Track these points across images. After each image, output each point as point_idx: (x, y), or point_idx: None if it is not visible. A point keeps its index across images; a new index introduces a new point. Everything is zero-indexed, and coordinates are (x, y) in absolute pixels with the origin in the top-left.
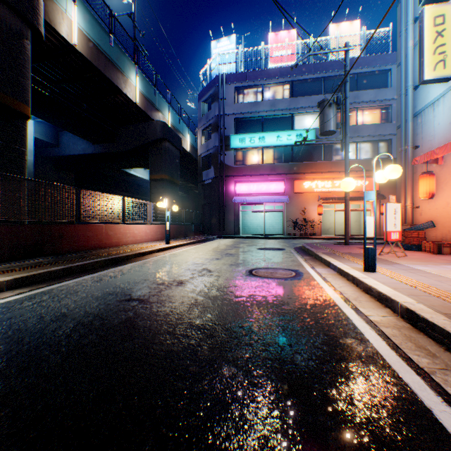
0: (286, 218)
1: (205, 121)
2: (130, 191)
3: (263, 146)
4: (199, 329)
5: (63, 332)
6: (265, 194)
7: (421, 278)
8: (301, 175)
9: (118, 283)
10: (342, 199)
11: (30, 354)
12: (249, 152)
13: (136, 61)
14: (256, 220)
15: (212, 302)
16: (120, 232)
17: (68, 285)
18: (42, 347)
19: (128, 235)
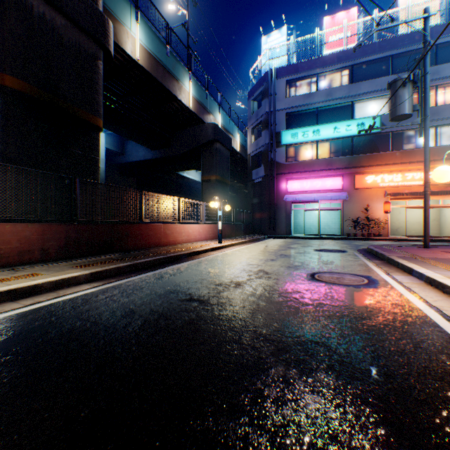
0: (344, 216)
1: (254, 119)
2: (182, 192)
3: (318, 140)
4: (267, 340)
5: (132, 329)
6: (319, 191)
7: None
8: (362, 168)
9: (177, 281)
10: (415, 194)
11: (105, 350)
12: (301, 147)
13: (189, 68)
14: (309, 219)
15: (276, 309)
16: (176, 232)
17: (134, 280)
18: (115, 343)
19: (183, 234)
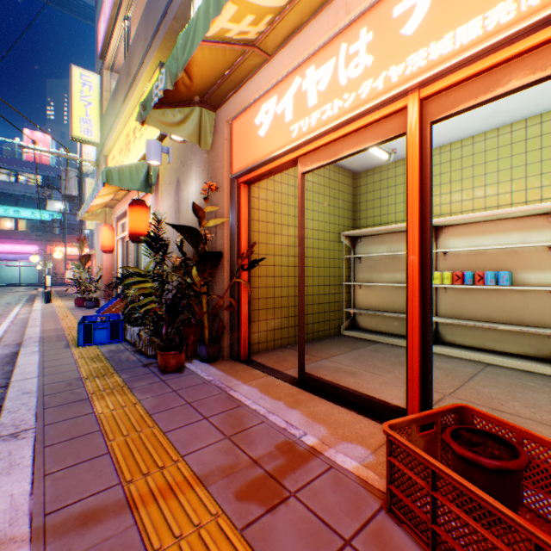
0: (42, 271)
1: None
2: None
3: (20, 218)
4: None
5: None
6: (22, 253)
7: (57, 289)
8: (54, 242)
9: None
10: None
11: None
12: (4, 219)
13: None
14: (12, 272)
15: None
16: None
17: None
18: None
19: None
